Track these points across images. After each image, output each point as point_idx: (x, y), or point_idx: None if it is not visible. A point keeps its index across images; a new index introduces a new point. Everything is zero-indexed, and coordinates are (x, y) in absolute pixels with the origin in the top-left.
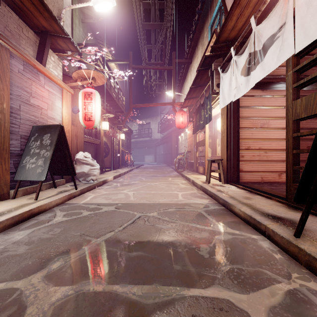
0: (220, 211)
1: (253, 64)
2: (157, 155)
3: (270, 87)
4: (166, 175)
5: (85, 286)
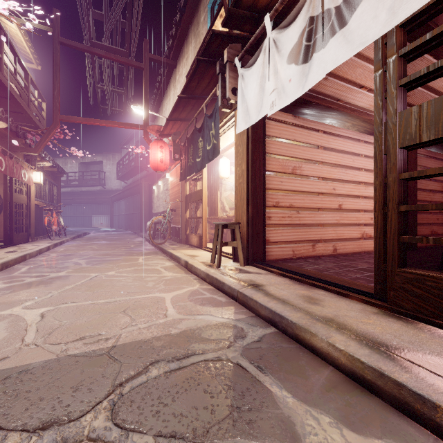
0: (276, 344)
1: (320, 36)
2: (116, 216)
3: (305, 112)
4: (132, 252)
5: None
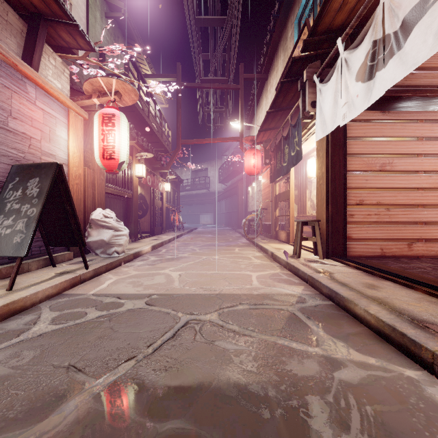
0: (327, 310)
1: (381, 58)
2: (218, 214)
3: (396, 106)
4: (230, 244)
5: None
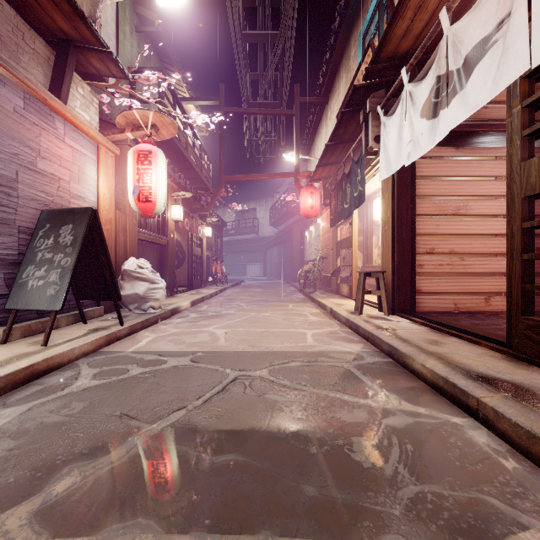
0: (385, 366)
1: (445, 95)
2: (268, 264)
3: (471, 142)
4: (283, 299)
5: (117, 537)
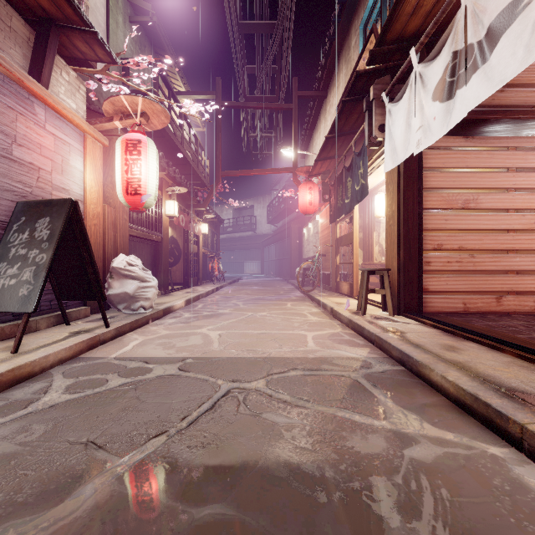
0: (397, 376)
1: (462, 72)
2: (266, 261)
3: (482, 131)
4: (281, 297)
5: None
